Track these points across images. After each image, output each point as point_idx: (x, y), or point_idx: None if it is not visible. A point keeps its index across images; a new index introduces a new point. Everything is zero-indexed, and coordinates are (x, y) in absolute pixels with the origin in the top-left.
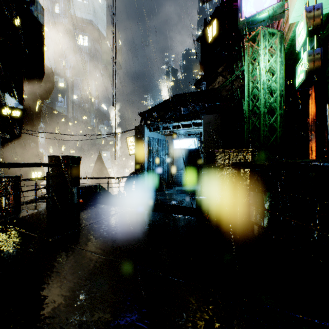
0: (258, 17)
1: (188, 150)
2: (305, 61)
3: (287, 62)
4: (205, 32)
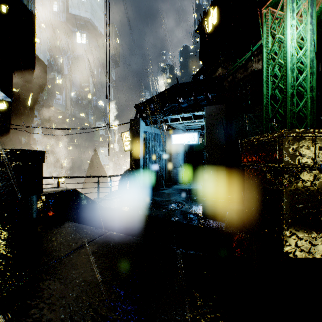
0: None
1: (187, 146)
2: None
3: None
4: (204, 22)
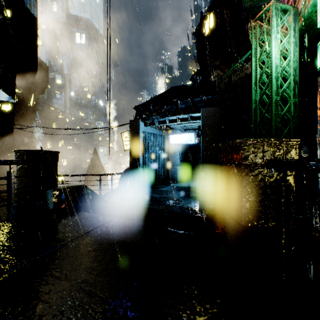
0: None
1: (185, 146)
2: None
3: None
4: (202, 25)
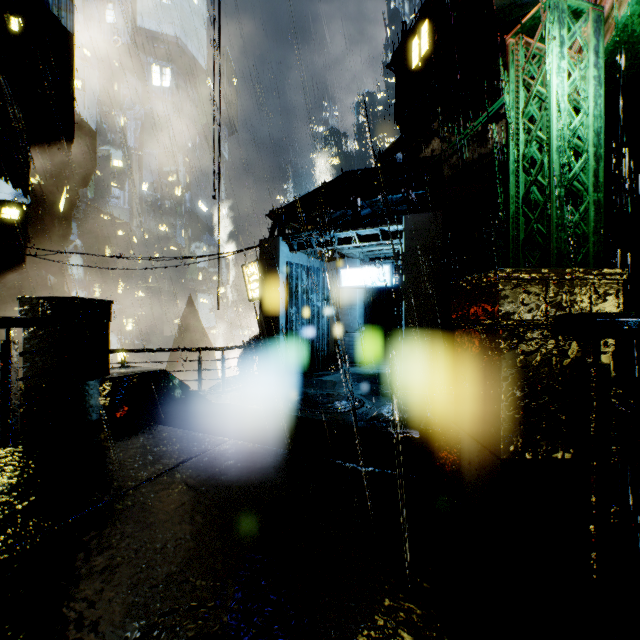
0: None
1: (371, 292)
2: None
3: None
4: (404, 49)
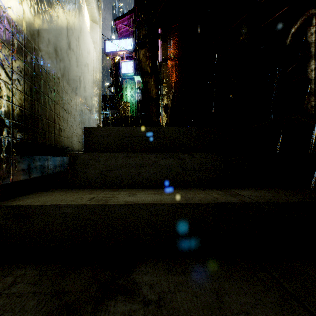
0: (127, 75)
1: None
2: (136, 96)
3: (142, 92)
4: None
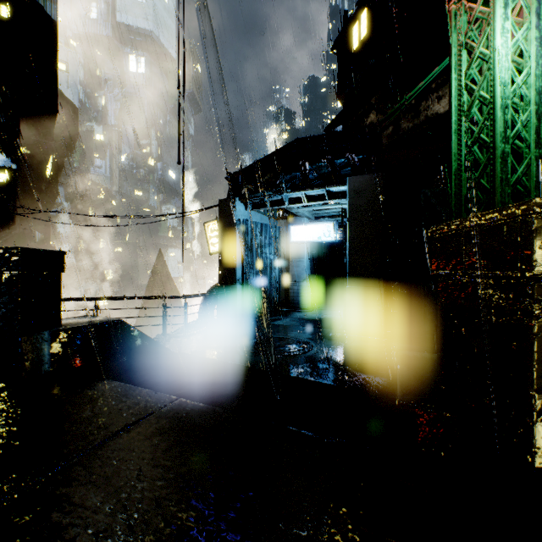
0: None
1: (316, 246)
2: None
3: None
4: (346, 34)
